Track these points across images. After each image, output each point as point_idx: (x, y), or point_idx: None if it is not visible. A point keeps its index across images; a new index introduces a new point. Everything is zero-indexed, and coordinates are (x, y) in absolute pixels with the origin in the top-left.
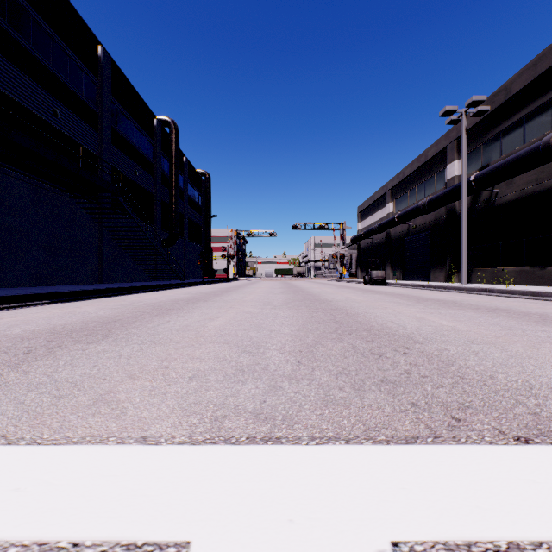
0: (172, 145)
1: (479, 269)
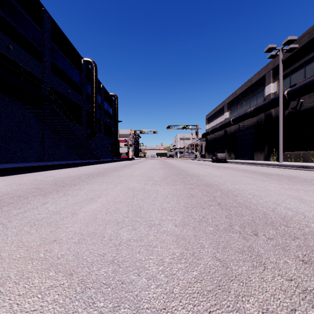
0: (93, 76)
1: (288, 152)
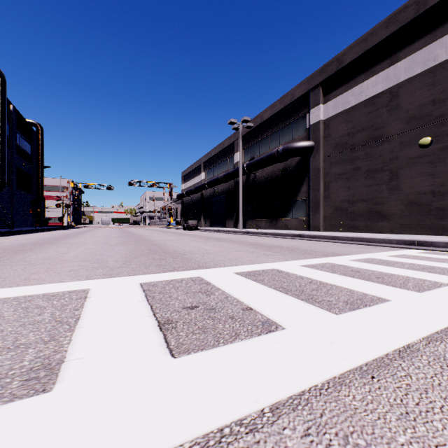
0: None
1: (250, 220)
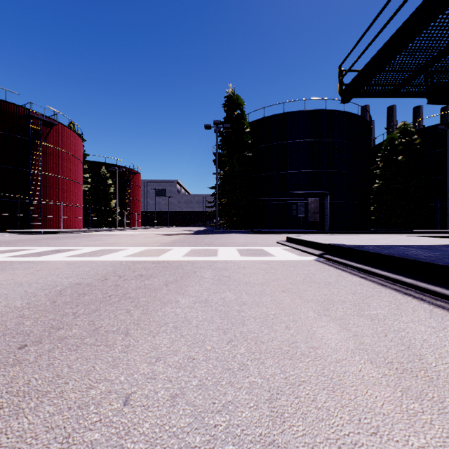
0: None
1: None
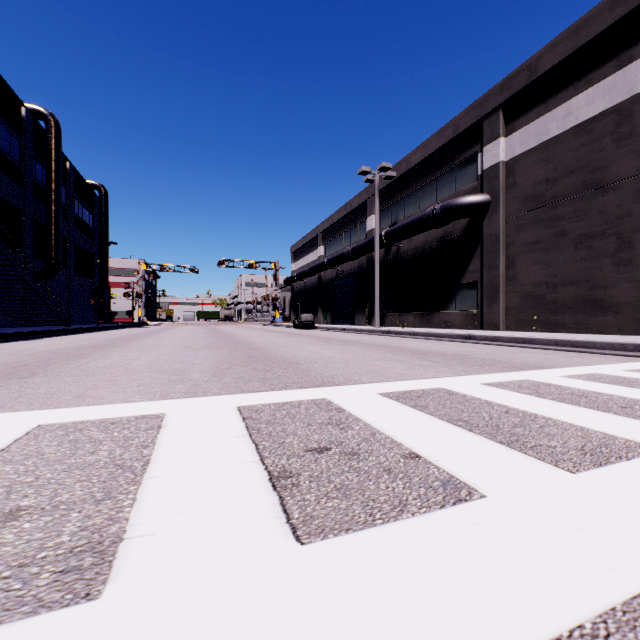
0: (51, 146)
1: (390, 314)
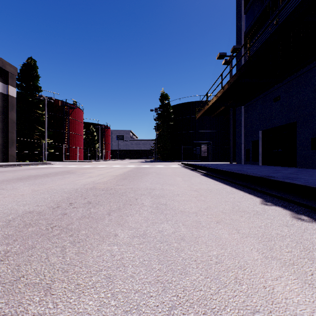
0: None
1: None
